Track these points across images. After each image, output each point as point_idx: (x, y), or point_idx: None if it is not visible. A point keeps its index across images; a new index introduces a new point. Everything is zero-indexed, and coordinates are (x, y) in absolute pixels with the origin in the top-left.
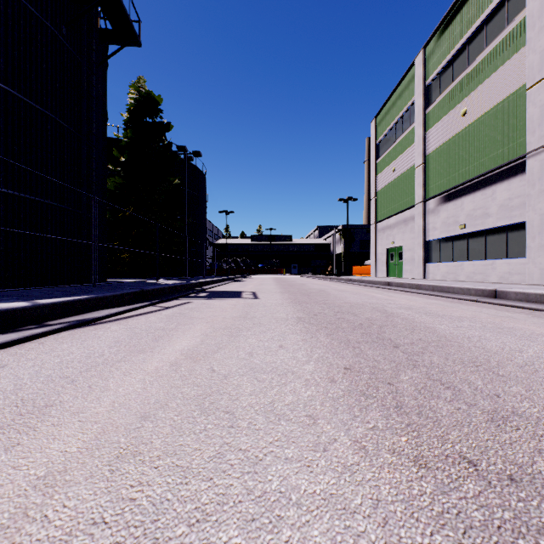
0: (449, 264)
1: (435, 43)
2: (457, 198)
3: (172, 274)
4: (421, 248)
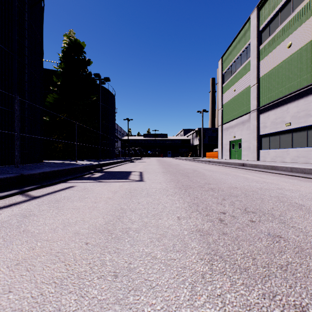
0: (277, 151)
1: (266, 2)
2: (284, 105)
3: (92, 157)
4: (255, 140)
